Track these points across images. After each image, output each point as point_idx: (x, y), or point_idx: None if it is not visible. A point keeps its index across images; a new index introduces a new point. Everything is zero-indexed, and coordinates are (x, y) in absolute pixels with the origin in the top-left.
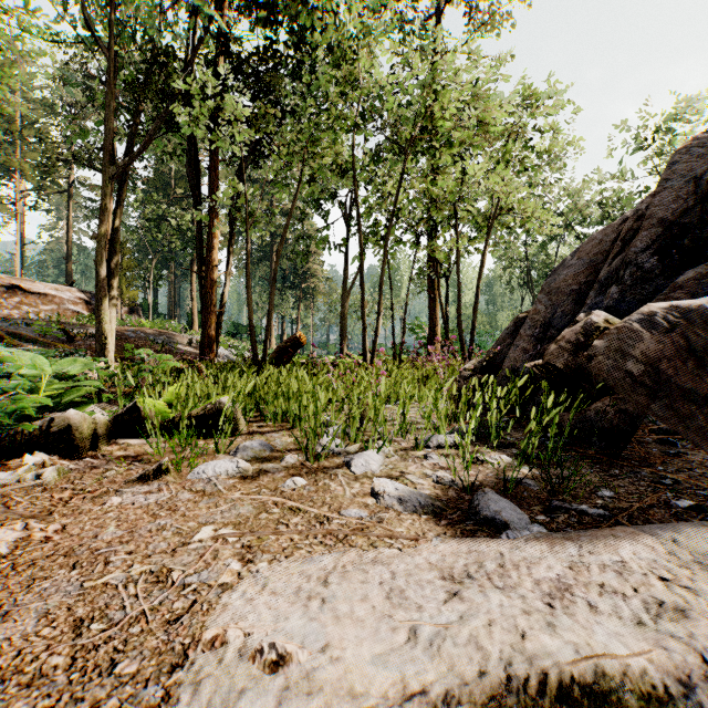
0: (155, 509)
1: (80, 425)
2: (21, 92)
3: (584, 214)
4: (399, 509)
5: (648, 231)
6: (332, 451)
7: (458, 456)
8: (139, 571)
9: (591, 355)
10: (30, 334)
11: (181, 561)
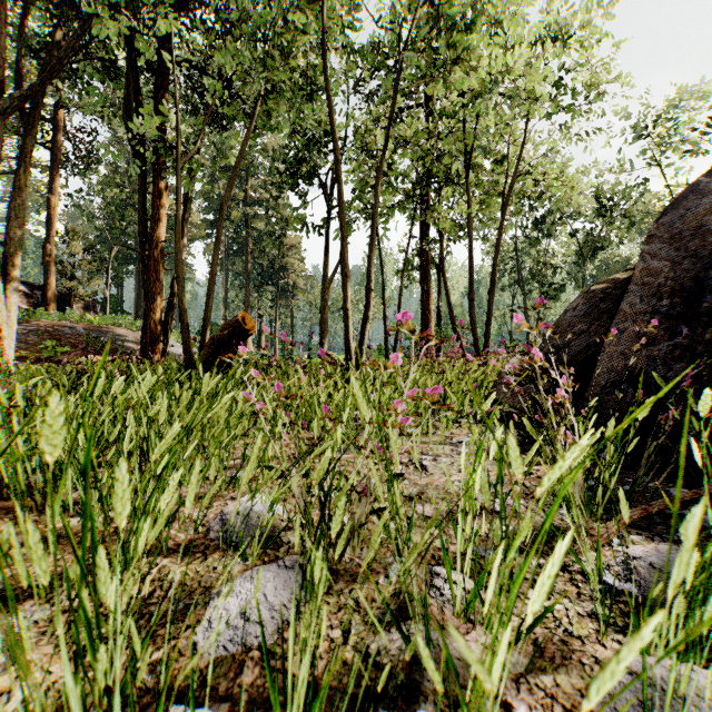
0: None
1: None
2: None
3: (577, 209)
4: None
5: None
6: None
7: None
8: None
9: None
10: None
11: None
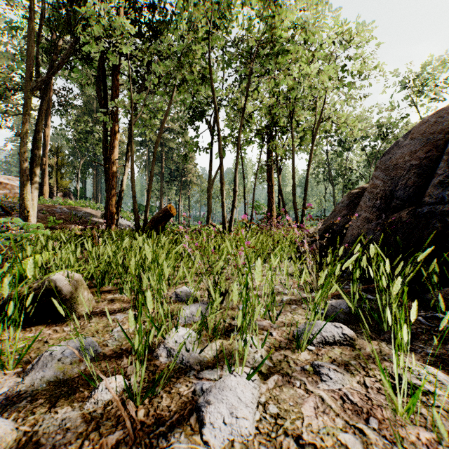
0: None
1: None
2: None
3: (366, 133)
4: None
5: None
6: (179, 361)
7: (363, 368)
8: None
9: None
10: None
11: None
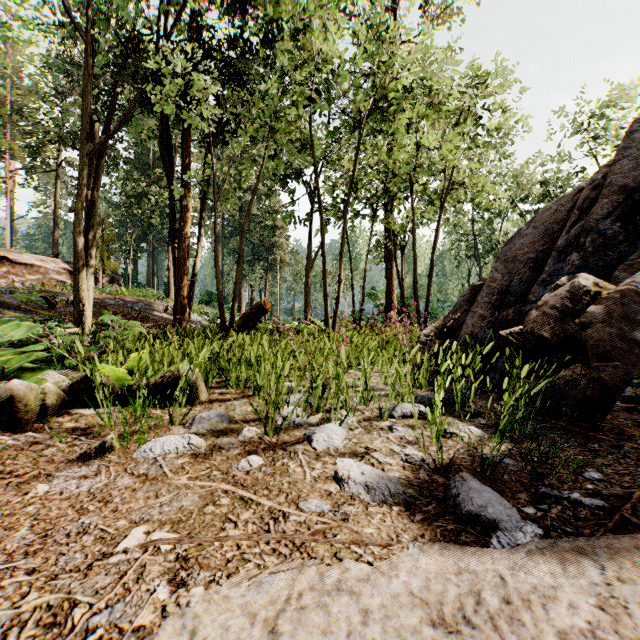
0: (85, 500)
1: (25, 396)
2: (11, 79)
3: (526, 192)
4: (367, 499)
5: (608, 199)
6: (293, 423)
7: (425, 427)
8: (34, 605)
9: (585, 323)
10: (13, 301)
11: (94, 585)
